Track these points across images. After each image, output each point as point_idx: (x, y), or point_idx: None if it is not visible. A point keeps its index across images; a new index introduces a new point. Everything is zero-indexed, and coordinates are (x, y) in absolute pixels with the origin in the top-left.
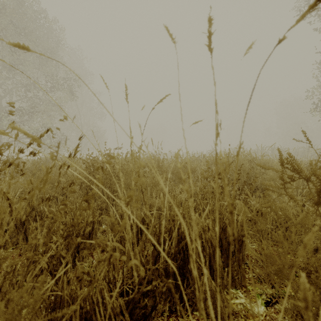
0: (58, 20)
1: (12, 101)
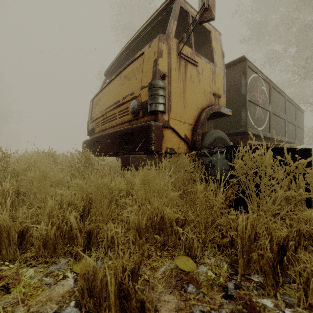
0: None
1: None
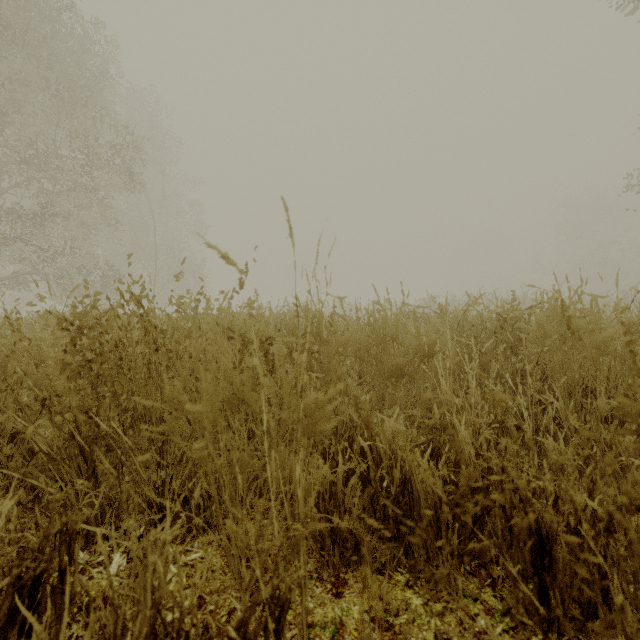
0: (102, 23)
1: (1, 192)
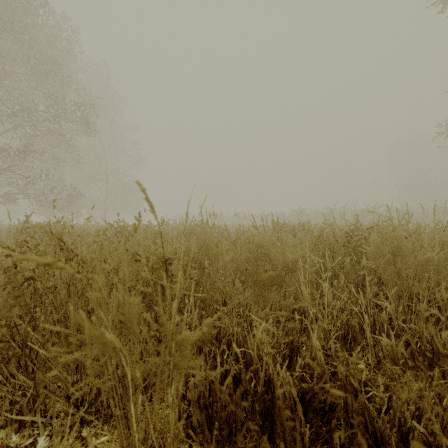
0: (68, 16)
1: None
